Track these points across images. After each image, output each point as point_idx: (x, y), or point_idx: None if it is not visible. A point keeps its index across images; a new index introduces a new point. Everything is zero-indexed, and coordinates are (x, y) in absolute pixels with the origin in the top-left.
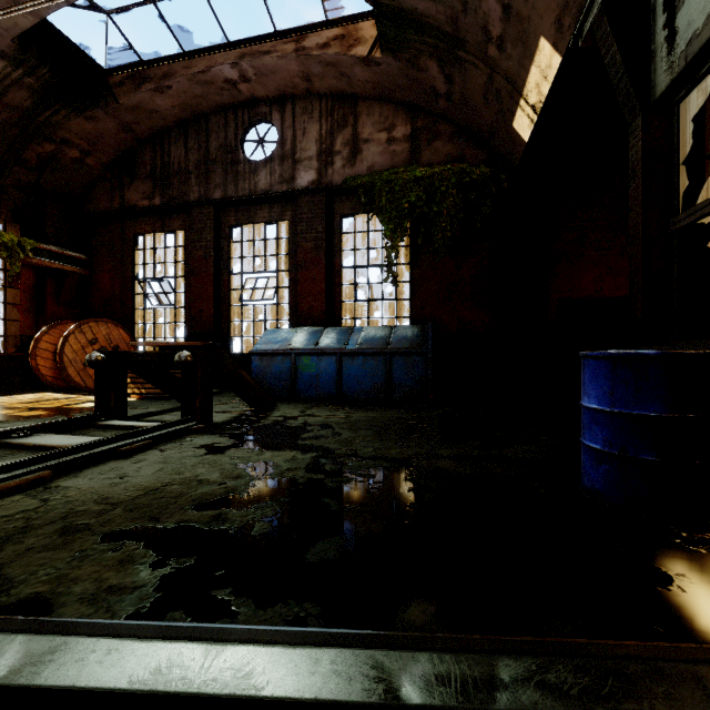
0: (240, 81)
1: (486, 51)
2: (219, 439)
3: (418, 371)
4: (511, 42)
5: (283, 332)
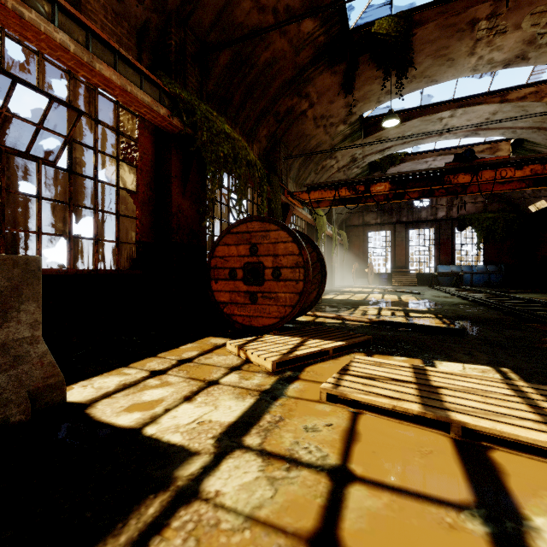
0: None
1: (523, 193)
2: None
3: (499, 278)
4: (533, 196)
5: (445, 266)
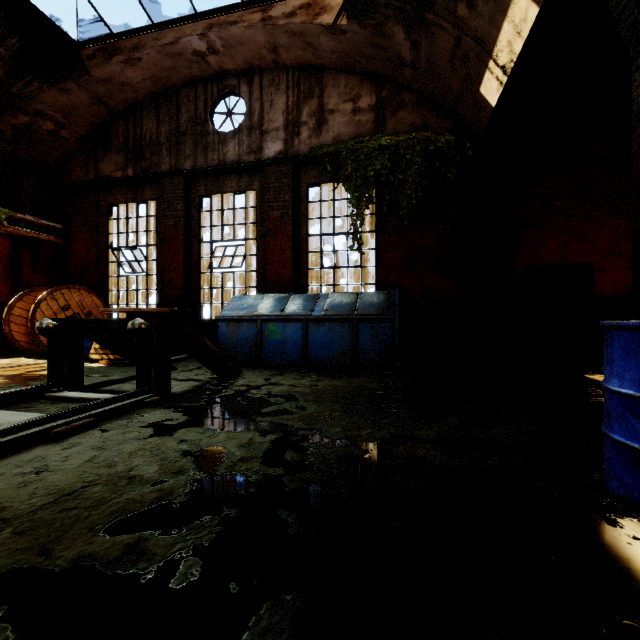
0: (208, 53)
1: (455, 11)
2: (171, 415)
3: (385, 337)
4: None
5: (250, 298)
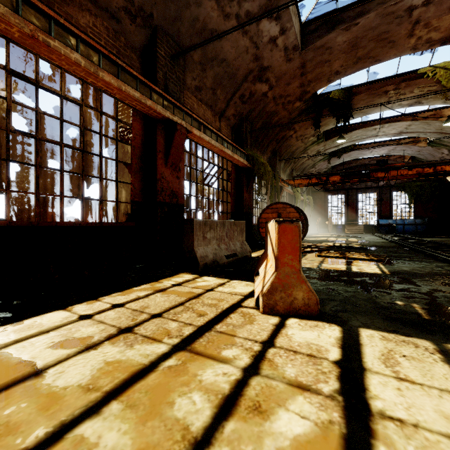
0: (367, 162)
1: None
2: None
3: (424, 228)
4: None
5: (384, 220)
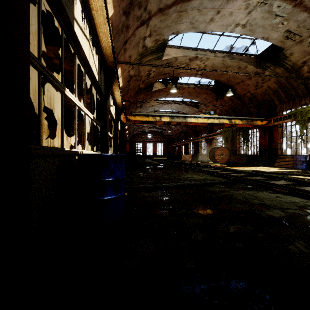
0: None
1: None
2: None
3: None
4: None
5: None
